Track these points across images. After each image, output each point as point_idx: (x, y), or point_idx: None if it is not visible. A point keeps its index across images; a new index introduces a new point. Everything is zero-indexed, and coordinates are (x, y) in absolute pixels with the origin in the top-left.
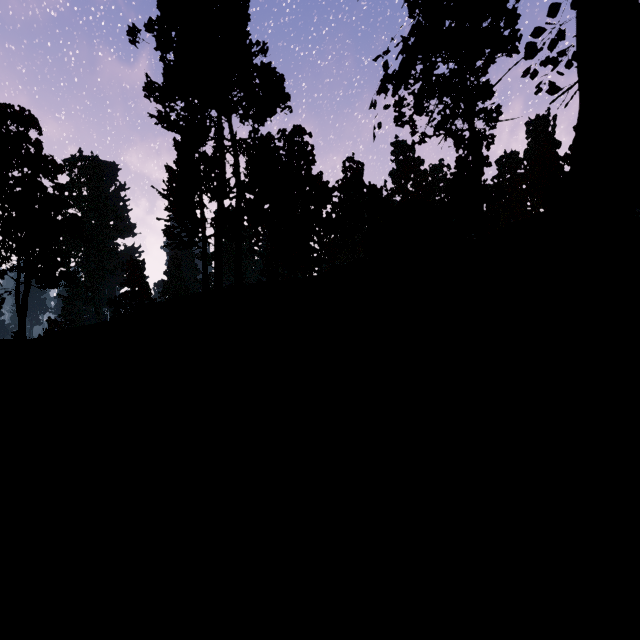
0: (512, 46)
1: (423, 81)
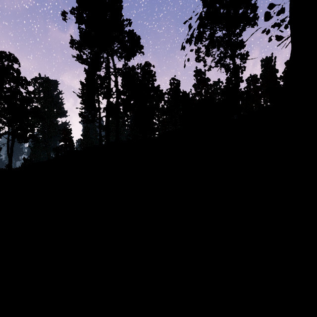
0: (254, 22)
1: (210, 39)
